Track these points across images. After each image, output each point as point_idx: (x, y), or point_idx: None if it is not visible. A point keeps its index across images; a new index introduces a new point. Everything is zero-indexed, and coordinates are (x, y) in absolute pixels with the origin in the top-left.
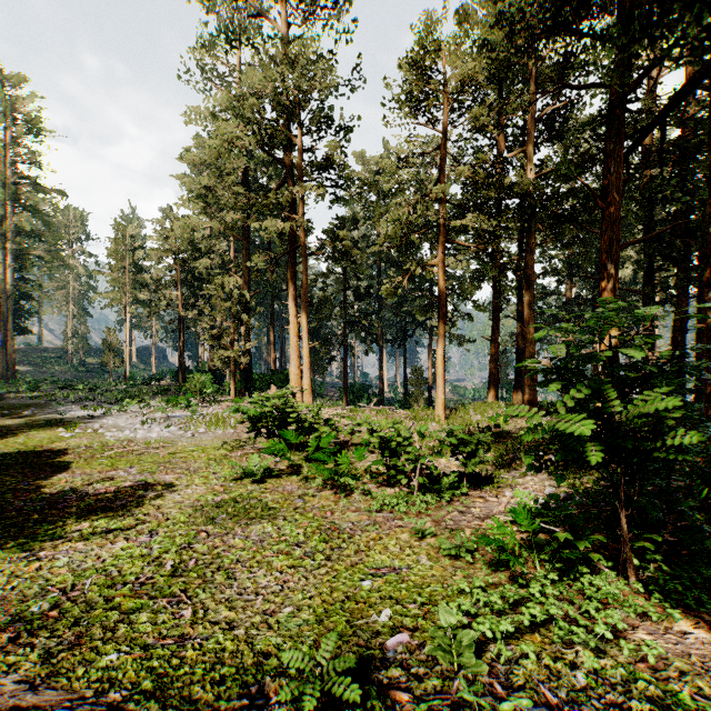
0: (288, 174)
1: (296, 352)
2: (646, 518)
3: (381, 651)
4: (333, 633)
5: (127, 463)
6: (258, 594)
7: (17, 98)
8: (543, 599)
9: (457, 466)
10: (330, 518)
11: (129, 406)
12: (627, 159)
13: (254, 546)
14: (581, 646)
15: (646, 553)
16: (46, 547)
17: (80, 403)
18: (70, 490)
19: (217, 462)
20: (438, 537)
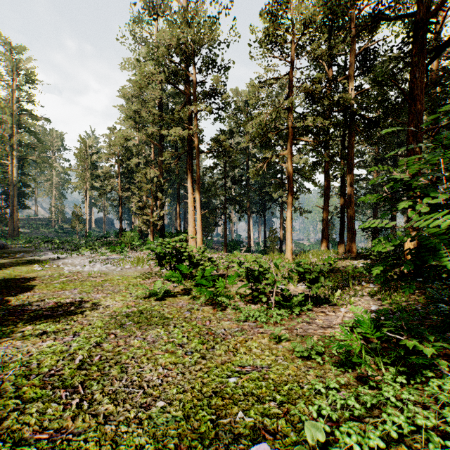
0: (187, 100)
1: (192, 217)
2: None
3: None
4: None
5: (72, 286)
6: (140, 387)
7: (19, 60)
8: (400, 404)
9: (302, 290)
10: (208, 325)
11: (83, 251)
12: (426, 69)
13: (148, 345)
14: None
15: None
16: None
17: (54, 250)
18: (28, 303)
19: (133, 286)
20: (291, 341)
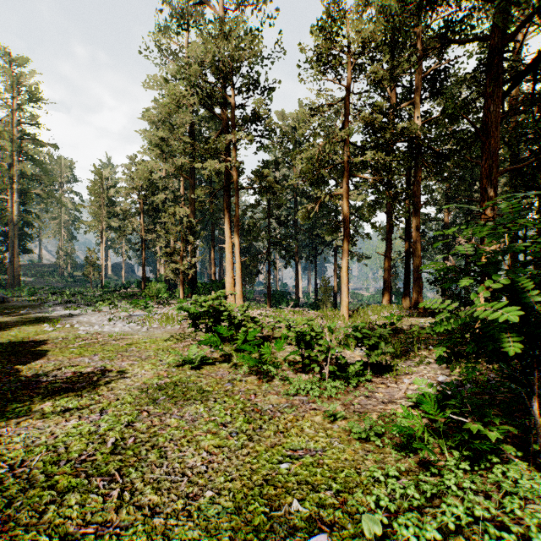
0: (224, 126)
1: (230, 265)
2: None
3: None
4: None
5: (92, 352)
6: (184, 475)
7: (21, 74)
8: (461, 493)
9: (360, 356)
10: (254, 400)
11: (101, 307)
12: (503, 101)
13: (187, 425)
14: None
15: None
16: (10, 423)
17: (65, 305)
18: (43, 373)
19: (164, 351)
20: (348, 419)
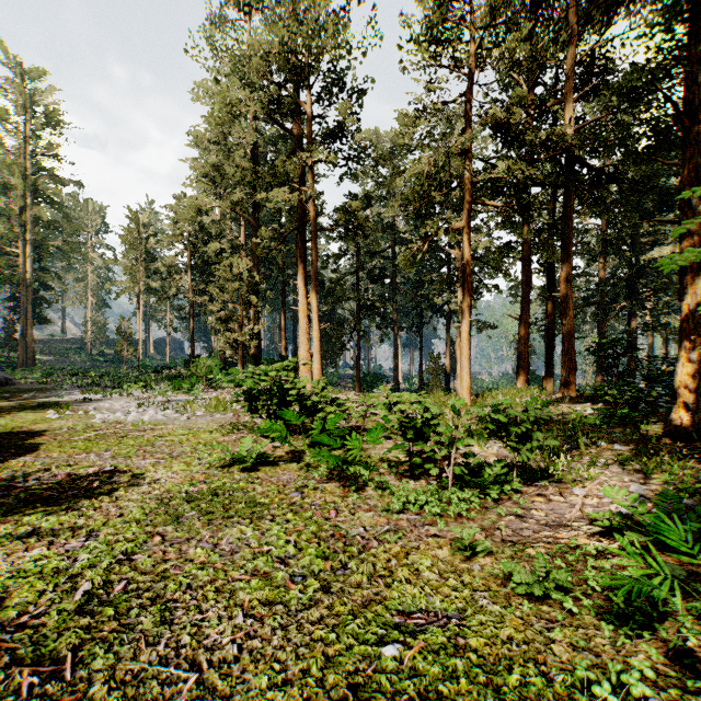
0: (297, 145)
1: (305, 335)
2: None
3: None
4: None
5: (103, 446)
6: (193, 665)
7: (35, 90)
8: None
9: (495, 455)
10: (334, 519)
11: (130, 389)
12: None
13: (221, 560)
14: None
15: None
16: None
17: (85, 388)
18: (22, 475)
19: (206, 447)
20: (495, 555)
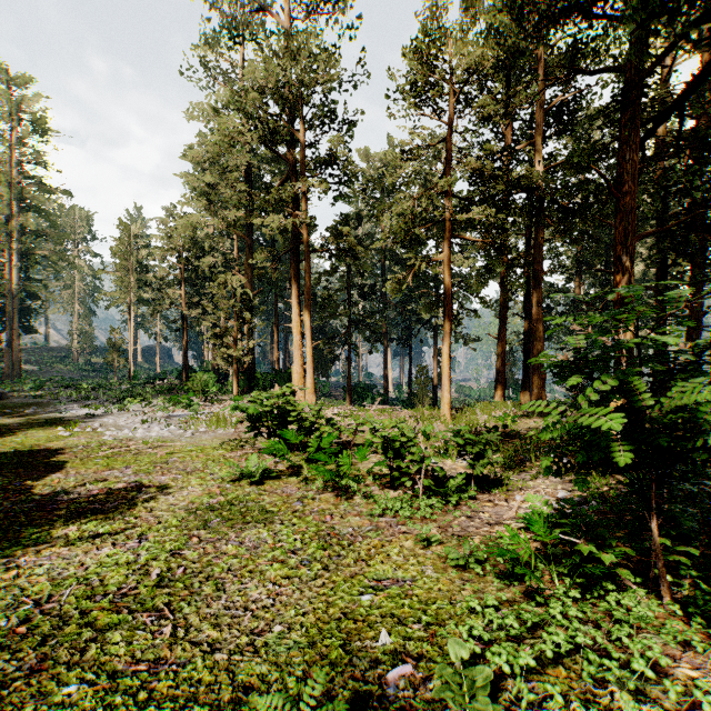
0: (291, 171)
1: (299, 351)
2: (679, 529)
3: (380, 686)
4: (321, 672)
5: (123, 463)
6: (247, 609)
7: (22, 98)
8: (566, 622)
9: (463, 467)
10: (330, 522)
11: (130, 405)
12: (642, 147)
13: (248, 552)
14: (616, 684)
15: (675, 567)
16: (28, 552)
17: (82, 402)
18: (62, 491)
19: (215, 463)
20: (444, 544)
